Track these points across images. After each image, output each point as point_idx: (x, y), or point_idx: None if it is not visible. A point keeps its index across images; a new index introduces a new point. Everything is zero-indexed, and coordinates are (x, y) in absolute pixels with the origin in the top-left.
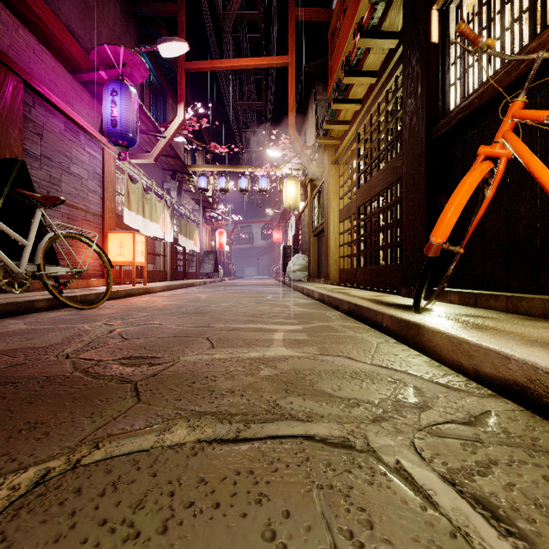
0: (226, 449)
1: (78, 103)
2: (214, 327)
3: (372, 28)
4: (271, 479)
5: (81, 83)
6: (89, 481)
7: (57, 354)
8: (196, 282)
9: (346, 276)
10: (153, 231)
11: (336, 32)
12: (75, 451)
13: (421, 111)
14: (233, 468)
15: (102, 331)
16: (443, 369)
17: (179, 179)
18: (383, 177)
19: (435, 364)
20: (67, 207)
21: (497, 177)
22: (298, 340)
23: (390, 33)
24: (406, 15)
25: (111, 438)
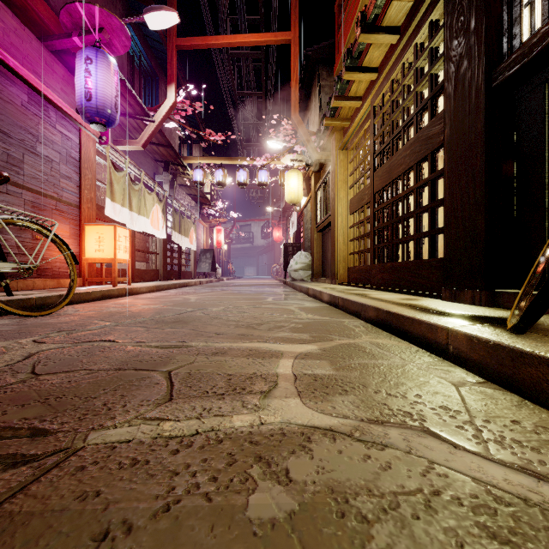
0: None
1: (49, 75)
2: (188, 347)
3: None
4: None
5: (53, 54)
6: None
7: None
8: (191, 282)
9: (357, 275)
10: (141, 225)
11: (345, 1)
12: None
13: (477, 48)
14: None
15: (14, 356)
16: None
17: (173, 172)
18: (409, 152)
19: None
20: (31, 193)
21: None
22: (318, 379)
23: None
24: None
25: None
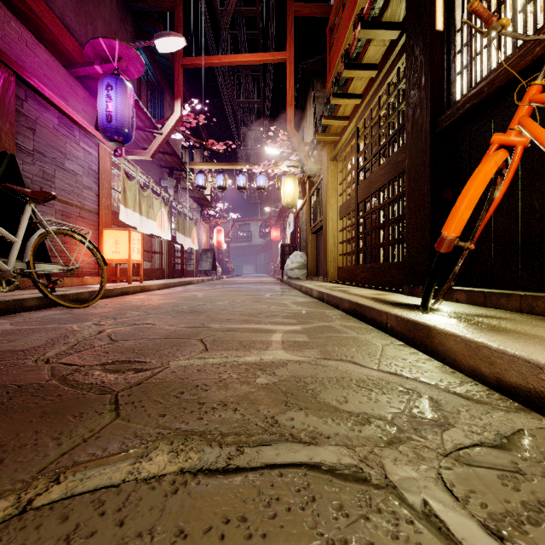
0: (213, 484)
1: (73, 98)
2: (208, 327)
3: (373, 19)
4: (268, 531)
5: (76, 78)
6: (37, 533)
7: (37, 358)
8: (194, 280)
9: (345, 274)
10: (150, 228)
11: (335, 27)
12: (29, 487)
13: (425, 102)
14: (221, 513)
15: (90, 332)
16: (459, 376)
17: (177, 177)
18: (383, 172)
19: (449, 371)
20: (61, 203)
21: (512, 167)
22: (297, 342)
23: (392, 23)
24: (408, 3)
25: (77, 468)
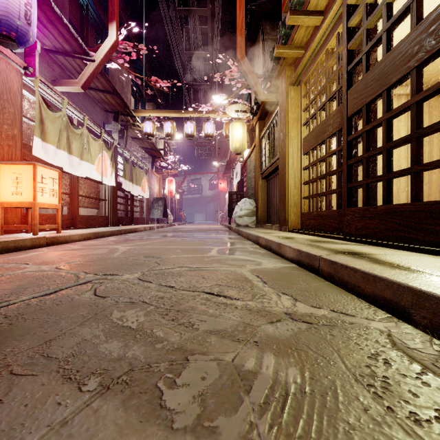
0: None
1: None
2: None
3: None
4: None
5: None
6: None
7: None
8: (140, 228)
9: (315, 222)
10: (84, 171)
11: None
12: None
13: None
14: None
15: None
16: None
17: (125, 124)
18: (437, 24)
19: None
20: None
21: None
22: None
23: None
24: None
25: None
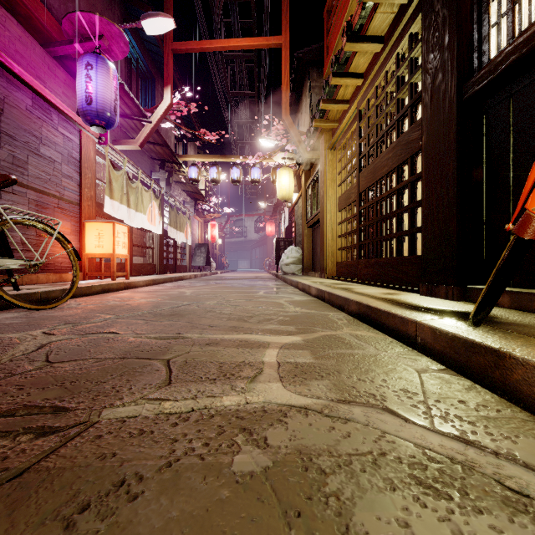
0: None
1: (51, 80)
2: (184, 338)
3: None
4: None
5: (55, 59)
6: None
7: None
8: (186, 276)
9: (344, 270)
10: (139, 222)
11: (333, 8)
12: None
13: (450, 63)
14: None
15: (28, 346)
16: None
17: (169, 169)
18: (392, 155)
19: None
20: (35, 192)
21: None
22: (299, 366)
23: None
24: None
25: None
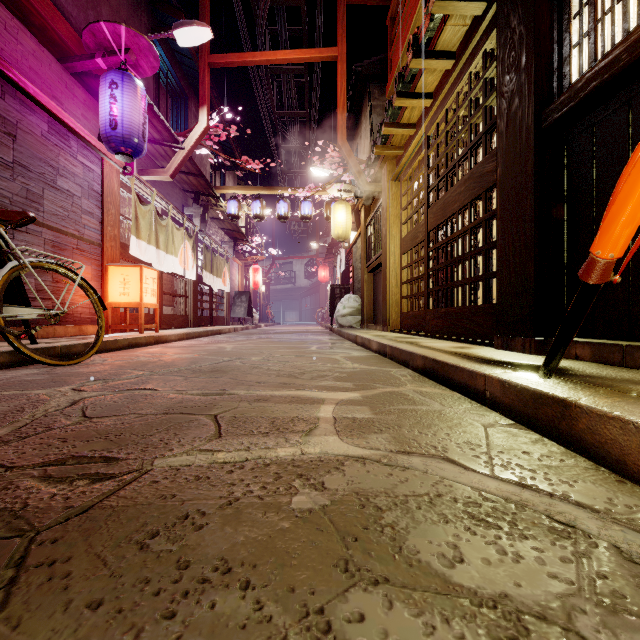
0: None
1: (69, 100)
2: (230, 395)
3: None
4: None
5: (74, 76)
6: None
7: None
8: (225, 329)
9: (410, 321)
10: (169, 265)
11: (397, 15)
12: None
13: (527, 87)
14: None
15: (60, 402)
16: (637, 491)
17: (204, 204)
18: (464, 188)
19: (613, 479)
20: (52, 231)
21: None
22: (357, 421)
23: None
24: None
25: None
